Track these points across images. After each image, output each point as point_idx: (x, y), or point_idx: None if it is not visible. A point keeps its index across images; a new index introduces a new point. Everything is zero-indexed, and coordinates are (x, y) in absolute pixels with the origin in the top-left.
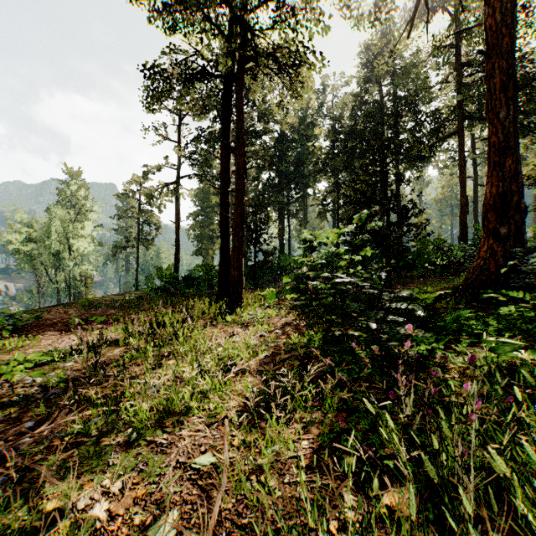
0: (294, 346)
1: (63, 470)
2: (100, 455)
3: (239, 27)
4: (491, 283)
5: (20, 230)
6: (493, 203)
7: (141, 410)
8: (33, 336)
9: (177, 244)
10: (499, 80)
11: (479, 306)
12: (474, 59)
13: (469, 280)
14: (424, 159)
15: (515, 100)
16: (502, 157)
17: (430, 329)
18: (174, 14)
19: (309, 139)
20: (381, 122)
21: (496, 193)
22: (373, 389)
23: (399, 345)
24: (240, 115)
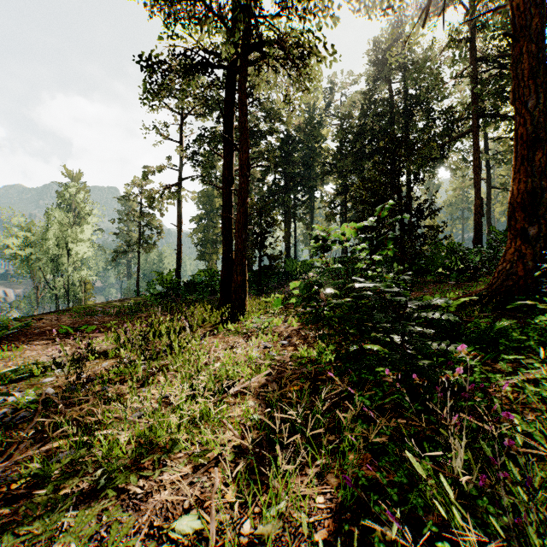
0: (302, 360)
1: (1, 534)
2: (54, 510)
3: (243, 13)
4: (518, 289)
5: (17, 234)
6: (521, 200)
7: (116, 445)
8: (17, 346)
9: (179, 249)
10: (527, 66)
11: (507, 314)
12: (489, 55)
13: (494, 285)
14: (436, 159)
15: (545, 88)
16: (531, 151)
17: (456, 341)
18: (173, 3)
19: (316, 139)
20: (391, 121)
21: (524, 190)
22: (402, 419)
23: (432, 364)
24: (244, 109)
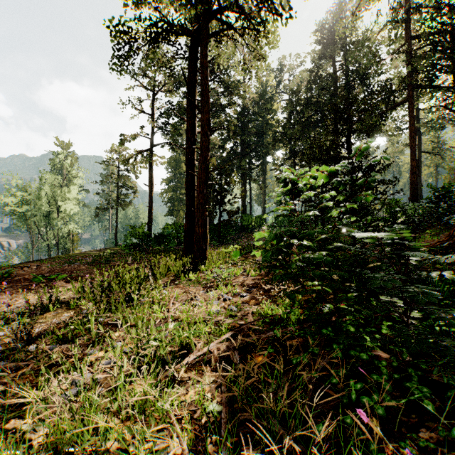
0: (266, 318)
1: None
2: None
3: None
4: None
5: (16, 194)
6: None
7: None
8: None
9: (150, 205)
10: None
11: None
12: (424, 32)
13: (454, 236)
14: (375, 126)
15: None
16: None
17: None
18: None
19: (268, 111)
20: (335, 94)
21: None
22: (426, 430)
23: None
24: (205, 73)
